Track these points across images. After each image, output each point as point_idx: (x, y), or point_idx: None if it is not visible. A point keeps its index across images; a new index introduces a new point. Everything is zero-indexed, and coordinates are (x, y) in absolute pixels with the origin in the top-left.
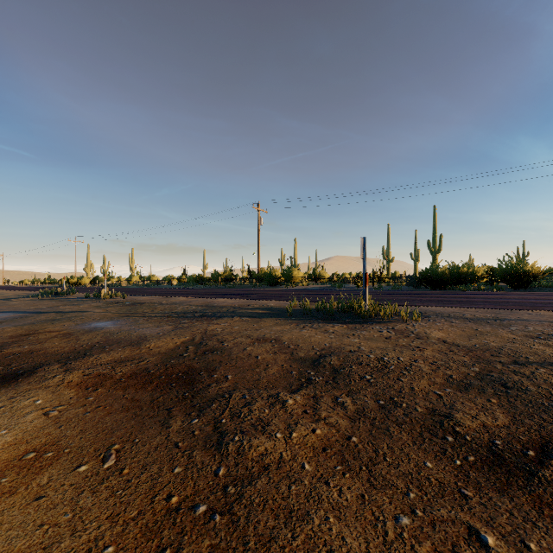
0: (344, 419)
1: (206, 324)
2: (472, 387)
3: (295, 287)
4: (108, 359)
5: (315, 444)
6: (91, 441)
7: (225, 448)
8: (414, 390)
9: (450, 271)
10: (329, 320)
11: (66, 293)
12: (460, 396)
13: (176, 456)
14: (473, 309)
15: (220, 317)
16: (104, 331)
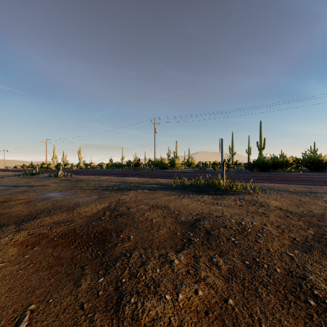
0: (219, 279)
1: (119, 195)
2: (314, 249)
3: (176, 170)
4: (49, 221)
5: (198, 307)
6: (13, 301)
7: (122, 311)
8: (270, 251)
9: (272, 160)
10: (199, 192)
11: (38, 173)
12: (308, 257)
13: (80, 320)
14: (292, 185)
15: (129, 190)
16: (53, 199)
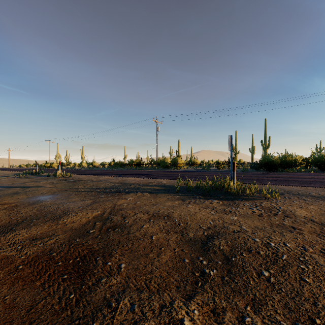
0: None
1: (116, 199)
2: None
3: (179, 169)
4: (24, 236)
5: None
6: None
7: None
8: None
9: (280, 159)
10: (207, 196)
11: (38, 173)
12: None
13: None
14: (311, 188)
15: (128, 192)
16: (41, 204)
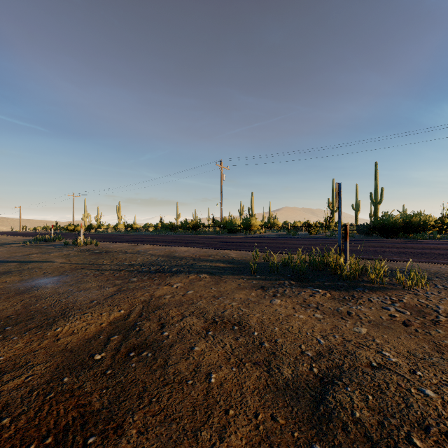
0: None
1: (155, 285)
2: None
3: (253, 234)
4: None
5: None
6: None
7: None
8: None
9: (403, 220)
10: (302, 280)
11: (54, 239)
12: None
13: None
14: None
15: (176, 273)
16: (34, 294)
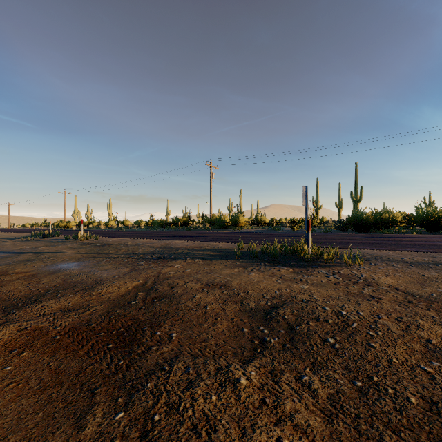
0: (316, 416)
1: (160, 266)
2: None
3: (240, 230)
4: (54, 308)
5: None
6: None
7: None
8: (393, 363)
9: (374, 217)
10: (275, 262)
11: (52, 235)
12: None
13: None
14: (406, 252)
15: (175, 259)
16: (65, 273)
